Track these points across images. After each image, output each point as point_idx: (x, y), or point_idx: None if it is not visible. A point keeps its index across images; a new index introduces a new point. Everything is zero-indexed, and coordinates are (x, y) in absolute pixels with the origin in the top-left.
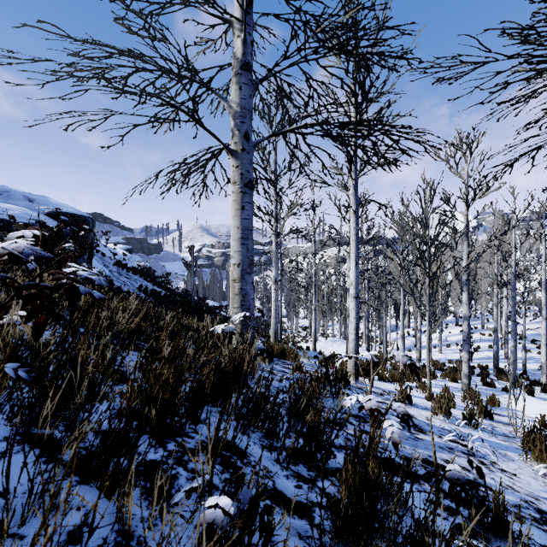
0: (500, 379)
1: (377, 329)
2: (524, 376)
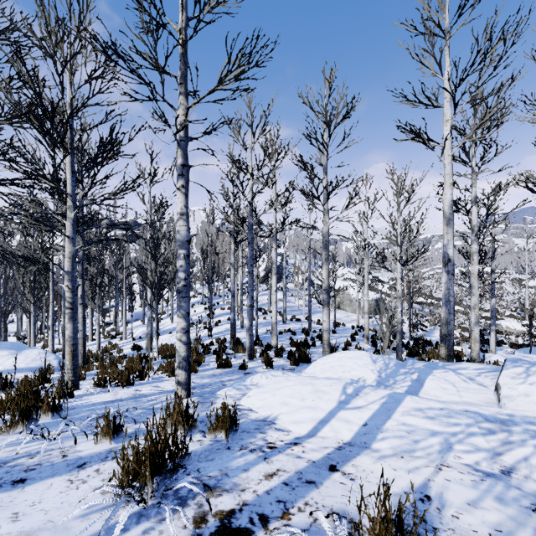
0: (237, 352)
1: (102, 317)
2: (258, 342)
